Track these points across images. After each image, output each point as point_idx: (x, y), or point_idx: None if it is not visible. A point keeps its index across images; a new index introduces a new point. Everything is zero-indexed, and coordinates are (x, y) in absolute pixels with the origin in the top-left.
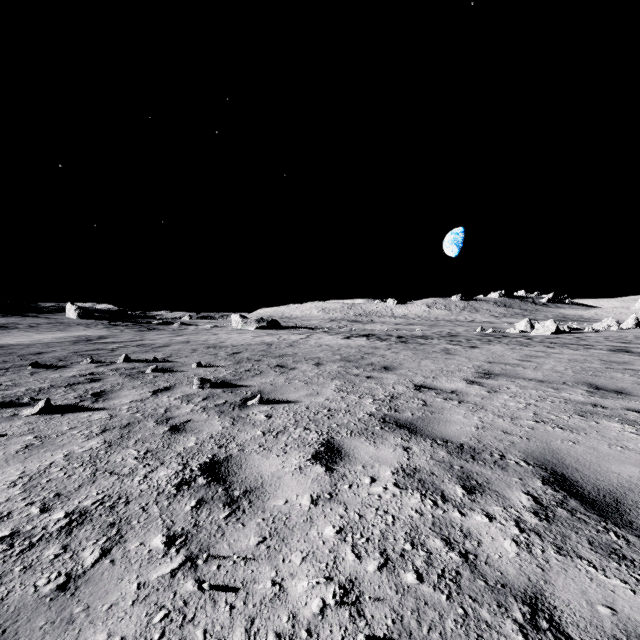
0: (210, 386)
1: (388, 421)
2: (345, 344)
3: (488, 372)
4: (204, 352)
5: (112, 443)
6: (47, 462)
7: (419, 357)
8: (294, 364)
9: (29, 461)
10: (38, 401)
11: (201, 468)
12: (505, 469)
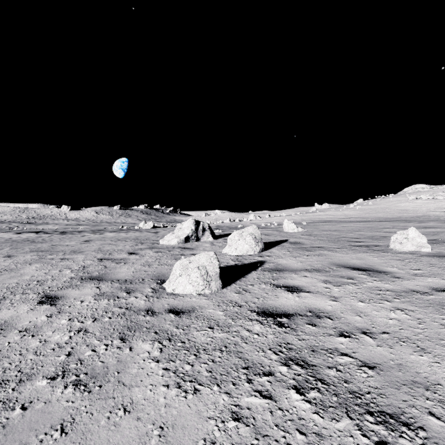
0: None
1: (34, 251)
2: (16, 236)
3: (90, 240)
4: None
5: None
6: None
7: (65, 238)
8: None
9: None
10: None
11: None
12: (63, 252)
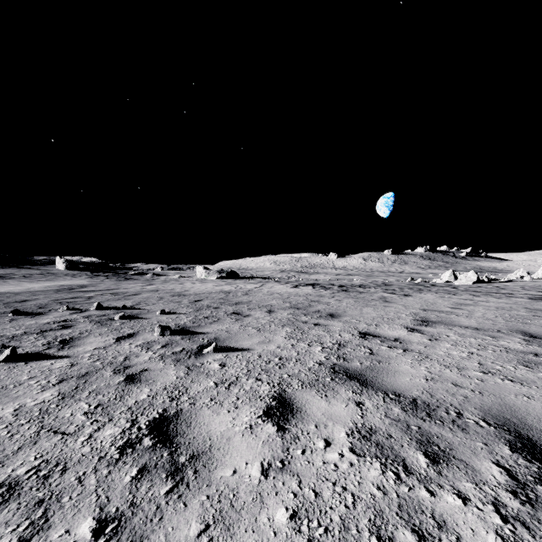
0: (170, 333)
1: (338, 371)
2: (294, 292)
3: (425, 319)
4: (169, 300)
5: (66, 395)
6: None
7: (360, 305)
8: (248, 311)
9: None
10: (8, 348)
11: (149, 426)
12: (466, 431)
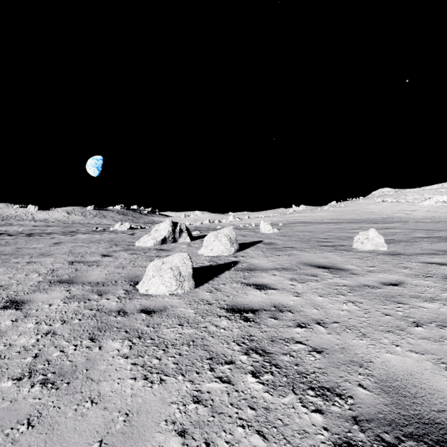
0: None
1: None
2: None
3: (60, 242)
4: None
5: None
6: None
7: (31, 241)
8: None
9: None
10: None
11: None
12: (30, 255)
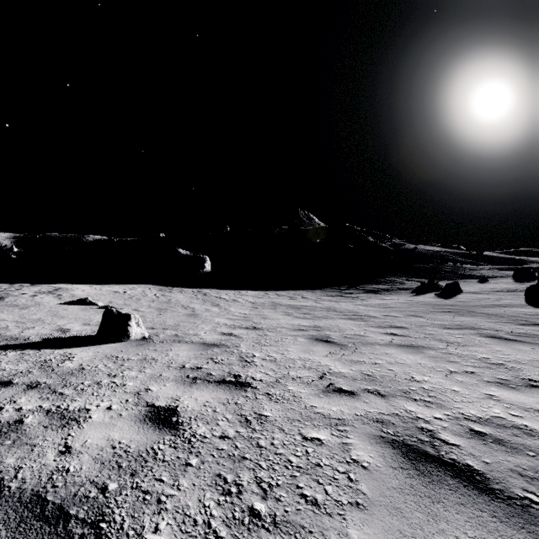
0: None
1: None
2: None
3: None
4: None
5: None
6: None
7: None
8: None
9: None
10: None
11: None
12: (516, 472)
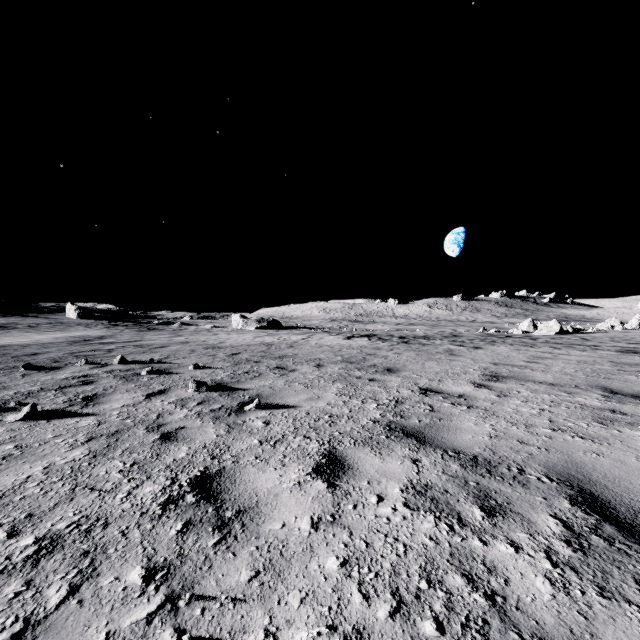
0: (206, 389)
1: (394, 429)
2: (346, 345)
3: (495, 374)
4: (202, 353)
5: (97, 453)
6: (24, 476)
7: (422, 358)
8: (294, 366)
9: (5, 474)
10: (25, 406)
11: (191, 483)
12: (526, 486)
